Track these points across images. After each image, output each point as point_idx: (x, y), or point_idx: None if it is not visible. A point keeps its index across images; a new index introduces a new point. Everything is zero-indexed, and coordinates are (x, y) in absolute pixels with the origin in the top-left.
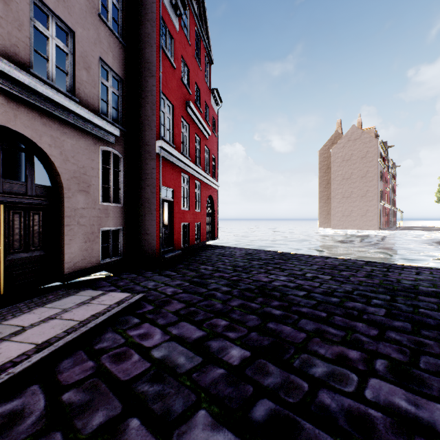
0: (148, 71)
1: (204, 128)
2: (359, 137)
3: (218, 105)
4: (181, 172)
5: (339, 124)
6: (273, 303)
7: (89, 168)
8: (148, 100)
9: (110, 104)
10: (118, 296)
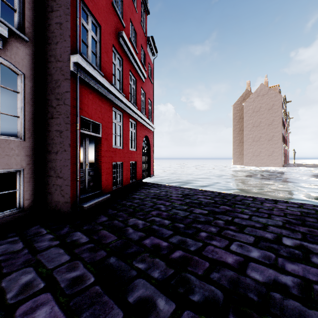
0: None
1: (140, 70)
2: (267, 93)
3: (154, 55)
4: (111, 106)
5: (249, 84)
6: None
7: None
8: (60, 3)
9: None
10: None
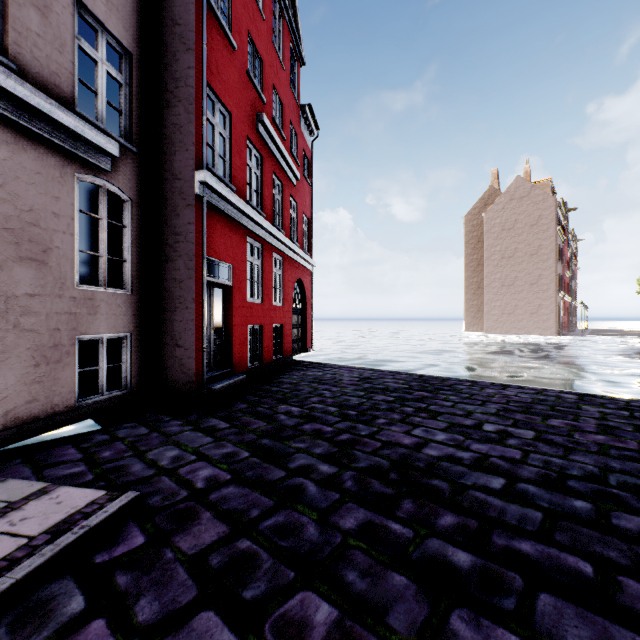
0: (181, 40)
1: (289, 167)
2: (528, 195)
3: (313, 134)
4: (246, 235)
5: (496, 176)
6: (441, 520)
7: (45, 213)
8: (179, 95)
9: (101, 94)
10: (71, 502)
